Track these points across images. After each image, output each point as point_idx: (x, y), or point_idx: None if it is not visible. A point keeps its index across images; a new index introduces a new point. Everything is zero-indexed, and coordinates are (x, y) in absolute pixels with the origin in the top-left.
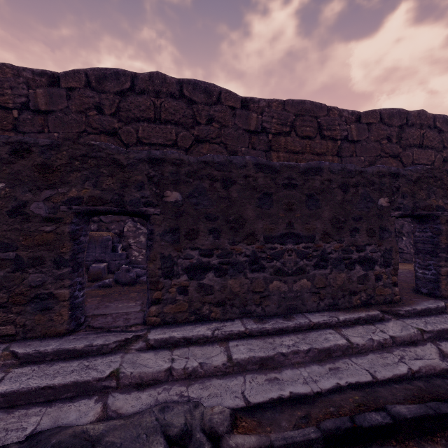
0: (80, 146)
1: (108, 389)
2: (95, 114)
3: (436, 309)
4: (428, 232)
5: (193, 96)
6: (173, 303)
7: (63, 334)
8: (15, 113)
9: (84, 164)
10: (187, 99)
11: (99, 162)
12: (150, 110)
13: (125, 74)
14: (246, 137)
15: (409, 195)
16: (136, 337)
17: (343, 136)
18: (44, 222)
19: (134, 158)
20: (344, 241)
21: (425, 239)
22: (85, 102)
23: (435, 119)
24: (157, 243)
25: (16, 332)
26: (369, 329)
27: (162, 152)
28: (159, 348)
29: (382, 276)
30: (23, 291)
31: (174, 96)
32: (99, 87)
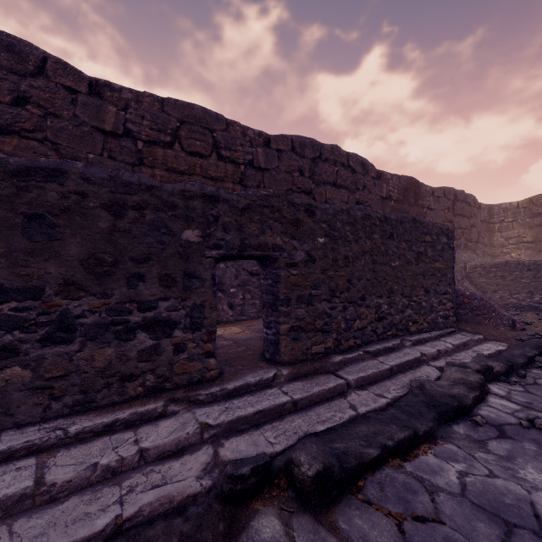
0: None
1: None
2: None
3: (258, 383)
4: (269, 279)
5: None
6: None
7: None
8: None
9: None
10: None
11: None
12: None
13: None
14: (96, 139)
15: (234, 228)
16: None
17: (247, 160)
18: None
19: None
20: (112, 296)
21: (267, 288)
22: None
23: (348, 157)
24: None
25: None
26: (116, 441)
27: None
28: None
29: (187, 344)
30: None
31: None
32: None
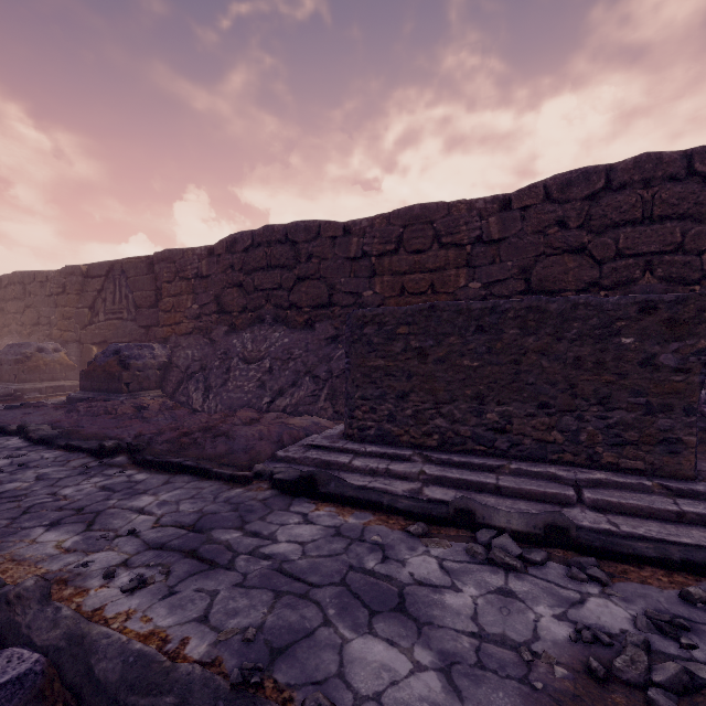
0: None
1: None
2: (556, 231)
3: None
4: None
5: None
6: None
7: (691, 479)
8: (468, 248)
9: None
10: (700, 176)
11: None
12: (635, 209)
13: (597, 171)
14: None
15: None
16: None
17: None
18: (673, 372)
19: None
20: None
21: None
22: (544, 220)
23: None
24: None
25: (644, 468)
26: None
27: None
28: None
29: None
30: (652, 433)
31: (676, 178)
32: (561, 198)
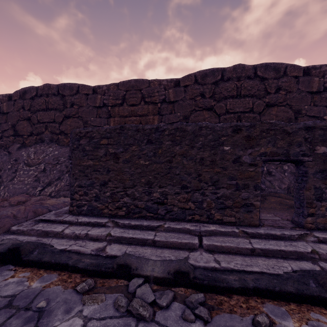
0: (265, 124)
1: (315, 259)
2: (200, 98)
3: None
4: None
5: (265, 75)
6: (323, 217)
7: (257, 226)
8: (159, 105)
9: (267, 134)
10: (259, 77)
11: (275, 132)
12: (234, 90)
13: (218, 70)
14: (308, 97)
15: None
16: (305, 234)
17: None
18: (249, 166)
19: (295, 128)
20: None
21: None
22: (195, 92)
23: None
24: (310, 179)
25: (235, 221)
26: None
27: (312, 122)
28: (326, 243)
29: None
30: (239, 201)
31: (250, 77)
32: (202, 82)
